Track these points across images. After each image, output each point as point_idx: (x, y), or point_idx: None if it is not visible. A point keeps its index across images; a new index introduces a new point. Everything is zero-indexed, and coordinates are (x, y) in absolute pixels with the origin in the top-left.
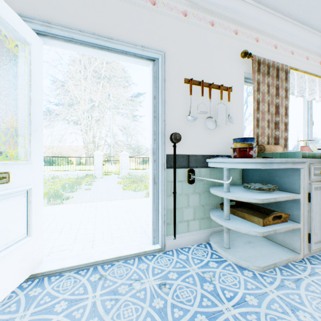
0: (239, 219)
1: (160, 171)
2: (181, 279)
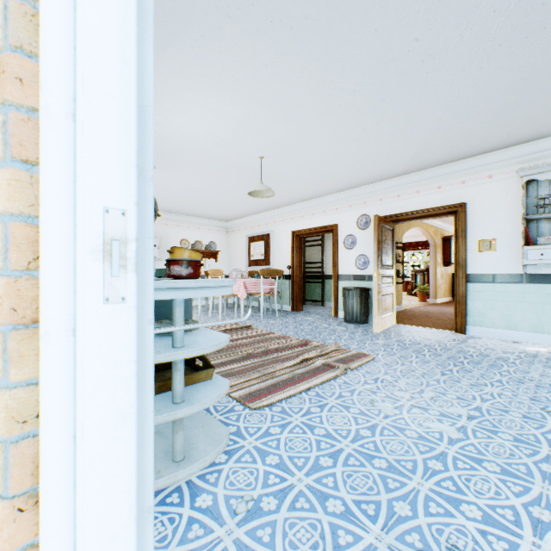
0: (184, 391)
1: (147, 334)
2: (270, 548)
